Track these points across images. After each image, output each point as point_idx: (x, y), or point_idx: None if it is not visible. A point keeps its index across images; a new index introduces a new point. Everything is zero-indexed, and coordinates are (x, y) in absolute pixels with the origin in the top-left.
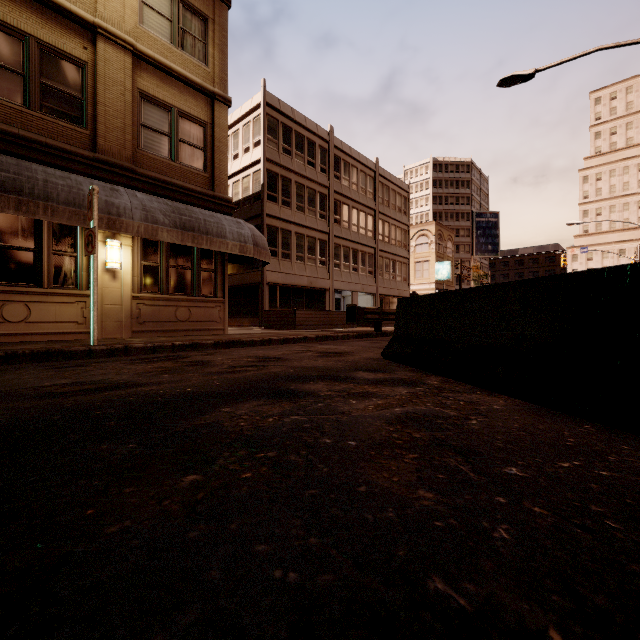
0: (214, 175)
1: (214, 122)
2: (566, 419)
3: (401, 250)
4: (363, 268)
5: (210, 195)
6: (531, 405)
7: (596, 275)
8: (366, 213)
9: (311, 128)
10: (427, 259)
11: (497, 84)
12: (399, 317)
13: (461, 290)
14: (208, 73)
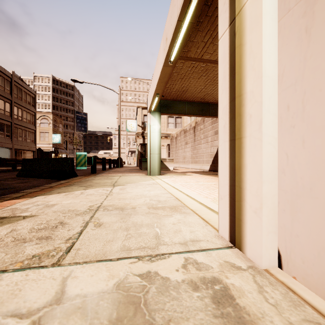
0: None
1: None
2: (51, 180)
3: (30, 125)
4: (2, 133)
5: None
6: (49, 179)
7: (58, 158)
8: (4, 101)
9: None
10: (47, 131)
11: (71, 79)
12: (23, 164)
13: (40, 158)
14: None
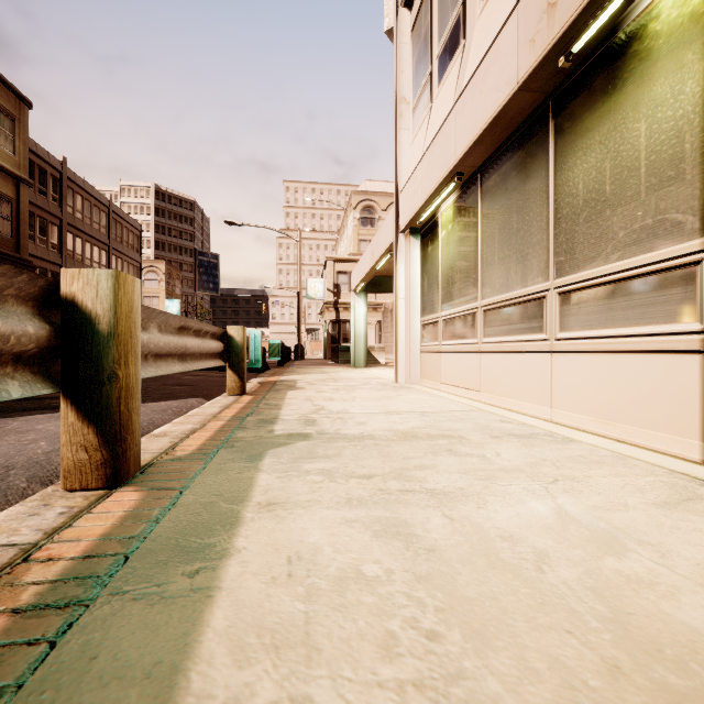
0: (20, 241)
1: (20, 199)
2: None
3: None
4: None
5: (19, 258)
6: None
7: None
8: (100, 248)
9: (43, 156)
10: (157, 295)
11: (224, 221)
12: None
13: None
14: (16, 161)
